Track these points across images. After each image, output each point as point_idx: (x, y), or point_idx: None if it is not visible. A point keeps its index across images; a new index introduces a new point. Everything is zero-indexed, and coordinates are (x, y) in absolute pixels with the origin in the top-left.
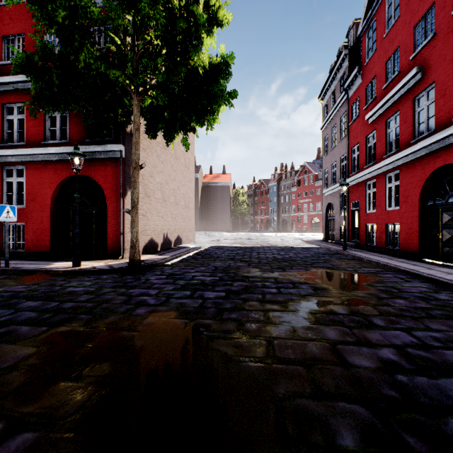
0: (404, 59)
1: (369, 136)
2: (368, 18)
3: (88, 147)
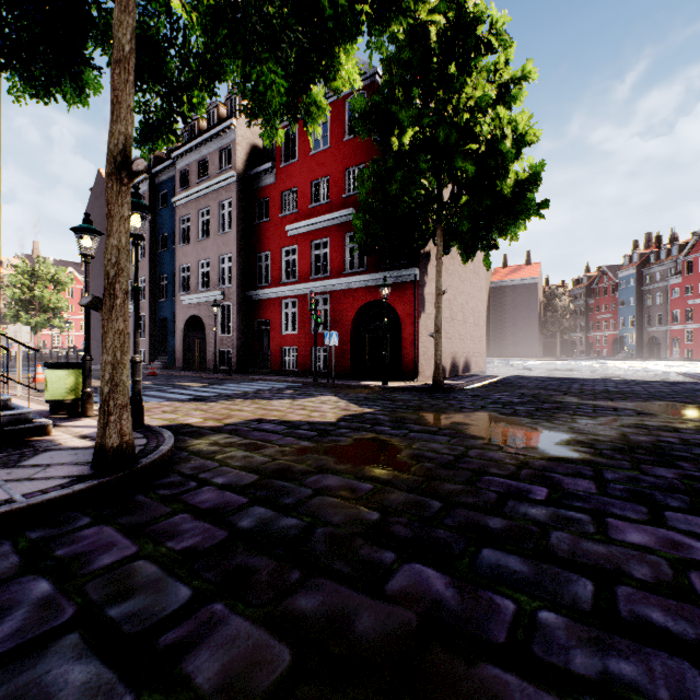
0: None
1: None
2: None
3: (385, 274)
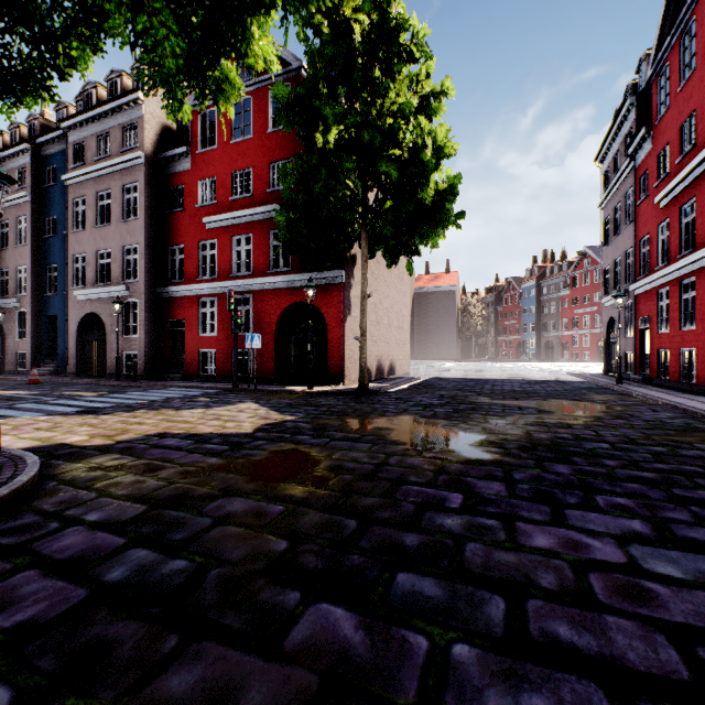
0: (700, 129)
1: (662, 225)
2: (658, 61)
3: (311, 274)
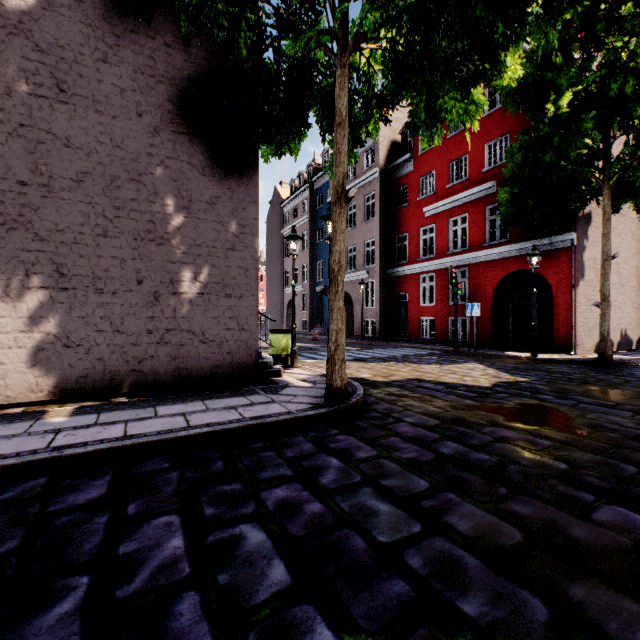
0: None
1: None
2: None
3: (532, 242)
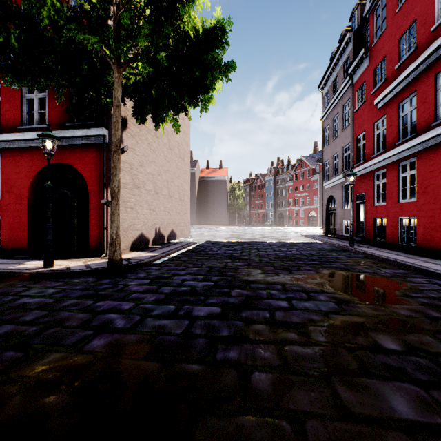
0: (423, 32)
1: (378, 122)
2: None
3: (68, 132)
